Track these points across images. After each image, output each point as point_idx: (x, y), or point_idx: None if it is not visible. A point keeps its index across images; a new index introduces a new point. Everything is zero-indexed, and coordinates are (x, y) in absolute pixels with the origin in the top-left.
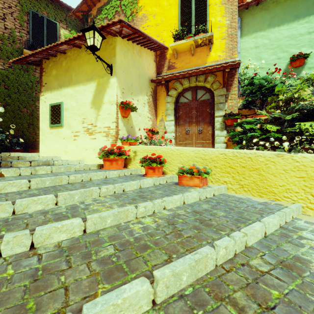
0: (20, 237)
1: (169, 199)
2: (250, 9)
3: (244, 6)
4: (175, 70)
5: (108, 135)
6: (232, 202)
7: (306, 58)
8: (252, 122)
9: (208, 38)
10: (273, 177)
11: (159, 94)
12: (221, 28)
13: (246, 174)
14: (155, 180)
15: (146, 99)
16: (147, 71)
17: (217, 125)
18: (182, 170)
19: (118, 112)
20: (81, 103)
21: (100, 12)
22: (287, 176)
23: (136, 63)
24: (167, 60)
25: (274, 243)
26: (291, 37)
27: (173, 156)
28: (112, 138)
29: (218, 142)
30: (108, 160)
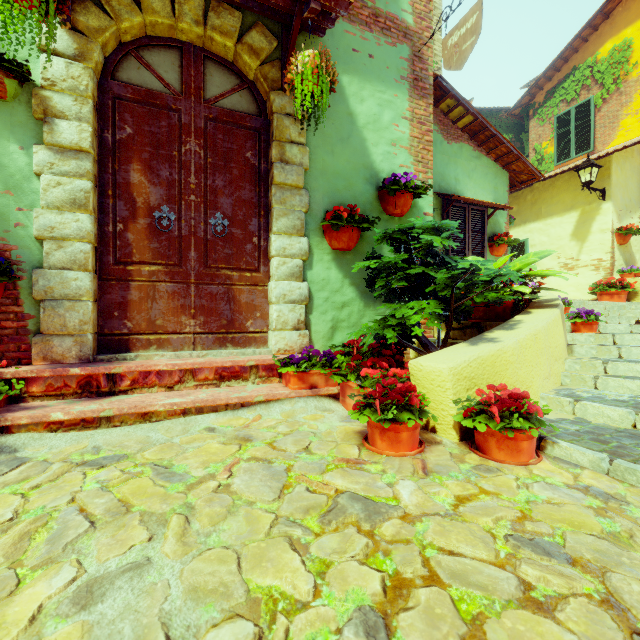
0: (615, 311)
1: None
2: None
3: None
4: None
5: (598, 268)
6: None
7: None
8: None
9: None
10: None
11: None
12: None
13: None
14: None
15: None
16: None
17: None
18: None
19: (614, 240)
20: (555, 237)
21: (551, 95)
22: None
23: (636, 168)
24: None
25: None
26: None
27: None
28: (605, 271)
29: None
30: (606, 294)
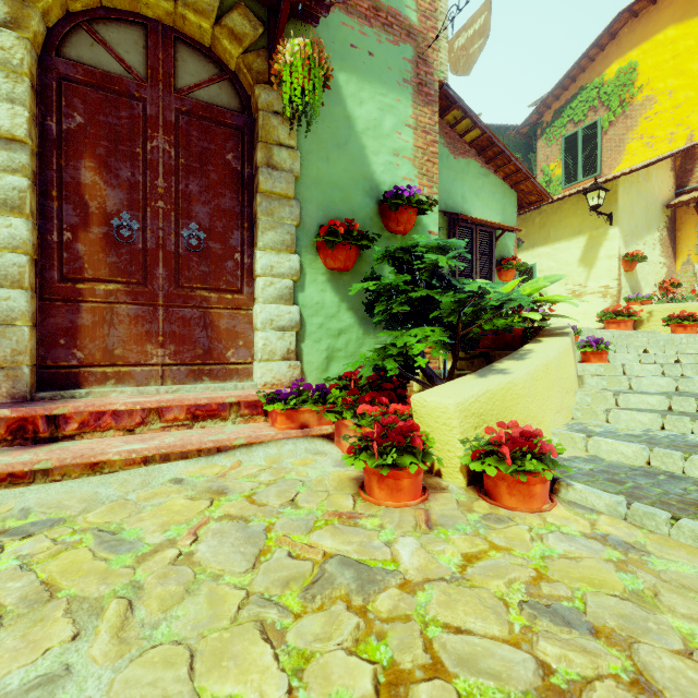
0: (623, 340)
1: None
2: None
3: None
4: None
5: (605, 295)
6: None
7: None
8: None
9: None
10: None
11: (682, 220)
12: None
13: None
14: (688, 336)
15: (656, 237)
16: (658, 195)
17: None
18: None
19: (621, 266)
20: (563, 263)
21: (559, 115)
22: None
23: (642, 194)
24: None
25: None
26: None
27: None
28: (612, 299)
29: None
30: (613, 322)
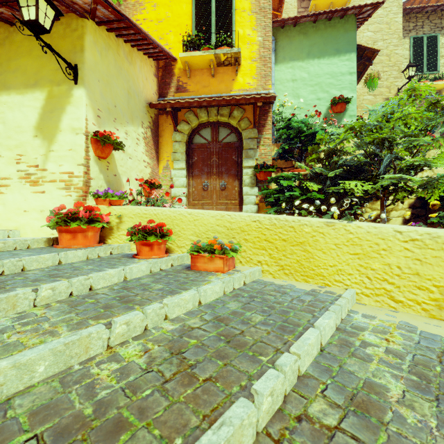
0: None
1: (174, 302)
2: (287, 29)
3: (279, 23)
4: (187, 94)
5: (69, 186)
6: (271, 295)
7: (348, 103)
8: (290, 177)
9: (234, 55)
10: (322, 255)
11: (163, 127)
12: (251, 45)
13: (287, 251)
14: (153, 265)
15: (141, 132)
16: (143, 89)
17: (245, 180)
18: (197, 246)
19: (90, 148)
20: (13, 127)
21: None
22: (339, 252)
23: (124, 72)
24: (174, 77)
25: (335, 360)
26: (331, 75)
27: (183, 223)
28: (77, 192)
29: (247, 203)
30: (67, 231)
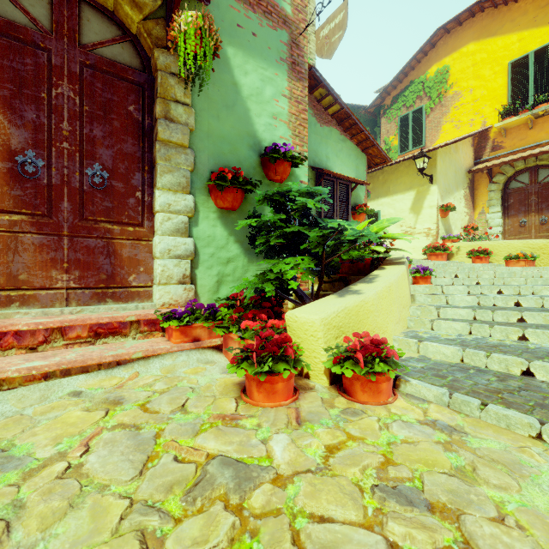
0: (440, 268)
1: (498, 267)
2: None
3: None
4: (502, 151)
5: (428, 235)
6: None
7: None
8: None
9: None
10: None
11: (478, 182)
12: None
13: None
14: (483, 265)
15: (462, 193)
16: (463, 163)
17: None
18: (509, 256)
19: (438, 214)
20: (399, 210)
21: (396, 101)
22: None
23: (452, 162)
24: (489, 140)
25: None
26: None
27: (500, 248)
28: (433, 238)
29: None
30: (434, 255)
